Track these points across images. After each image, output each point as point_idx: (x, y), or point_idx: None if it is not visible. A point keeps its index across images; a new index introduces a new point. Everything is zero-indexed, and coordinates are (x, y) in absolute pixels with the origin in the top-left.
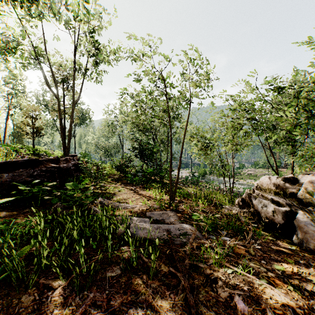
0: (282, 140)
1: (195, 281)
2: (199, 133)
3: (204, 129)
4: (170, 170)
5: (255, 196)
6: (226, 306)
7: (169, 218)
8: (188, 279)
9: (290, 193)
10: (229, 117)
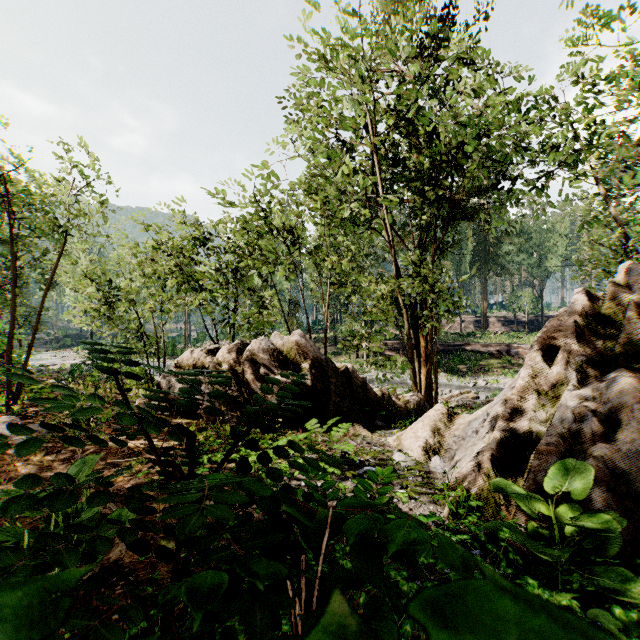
0: (207, 302)
1: (31, 457)
2: (95, 275)
3: (110, 267)
4: (8, 349)
5: (168, 376)
6: (64, 461)
7: (3, 425)
8: (23, 458)
9: (207, 367)
10: (146, 259)
